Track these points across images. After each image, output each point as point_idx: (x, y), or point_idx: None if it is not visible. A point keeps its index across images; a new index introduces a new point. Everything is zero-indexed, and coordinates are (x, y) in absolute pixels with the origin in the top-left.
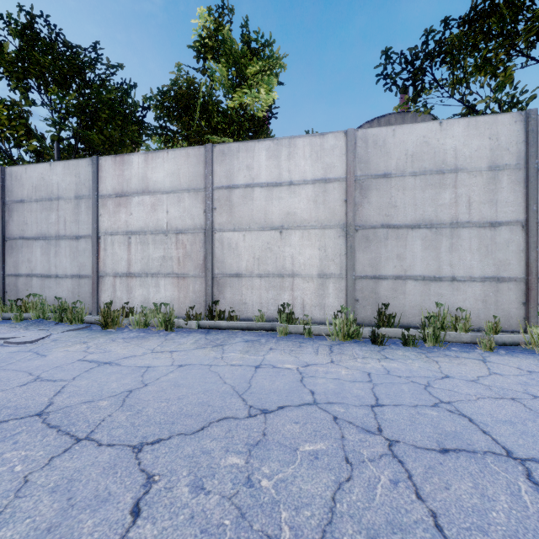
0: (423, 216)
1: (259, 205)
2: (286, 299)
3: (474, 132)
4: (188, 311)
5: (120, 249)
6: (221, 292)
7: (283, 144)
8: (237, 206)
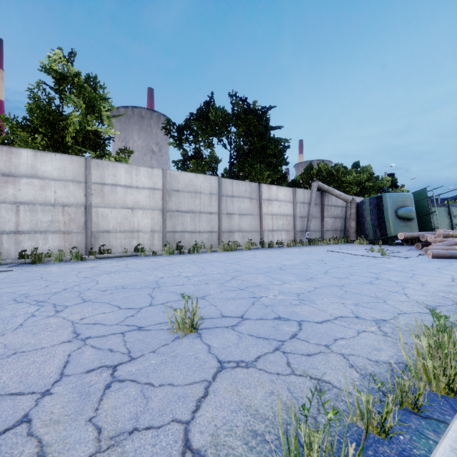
0: (190, 208)
1: (121, 195)
2: (135, 243)
3: (205, 180)
4: (89, 250)
5: (8, 214)
6: (96, 241)
7: (133, 168)
8: (107, 195)
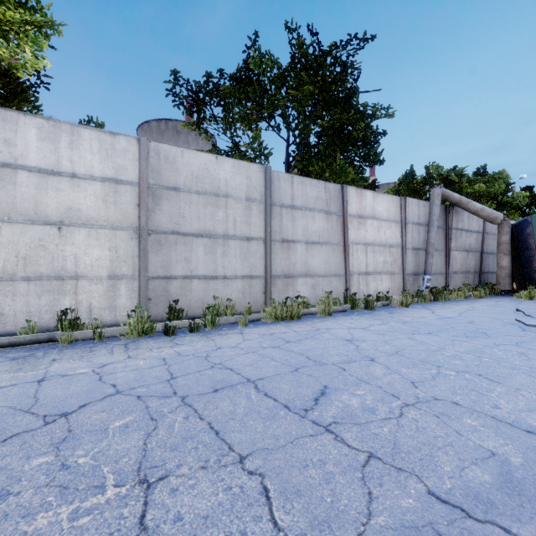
0: (205, 228)
1: (26, 192)
2: (68, 304)
3: (238, 171)
4: None
5: None
6: None
7: (63, 129)
8: None
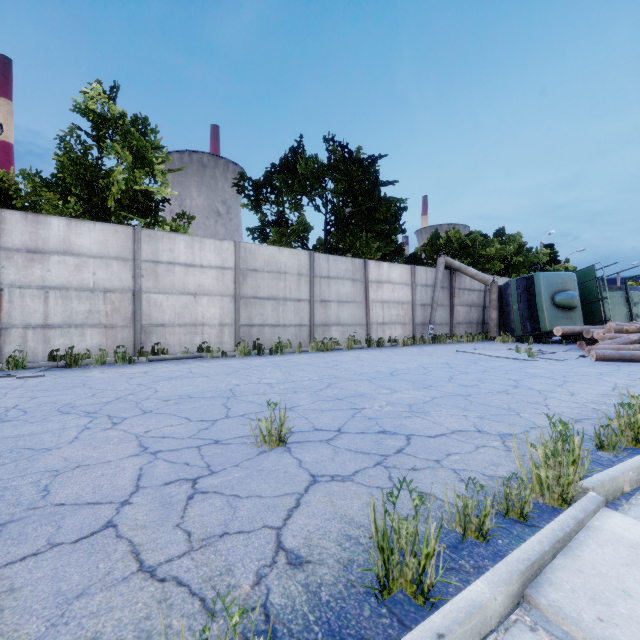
0: (272, 294)
1: (180, 277)
2: (199, 340)
3: (292, 256)
4: (139, 350)
5: (34, 302)
6: (148, 338)
7: (196, 240)
8: (162, 276)
